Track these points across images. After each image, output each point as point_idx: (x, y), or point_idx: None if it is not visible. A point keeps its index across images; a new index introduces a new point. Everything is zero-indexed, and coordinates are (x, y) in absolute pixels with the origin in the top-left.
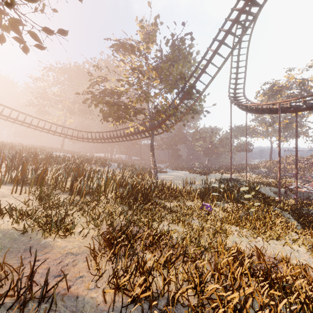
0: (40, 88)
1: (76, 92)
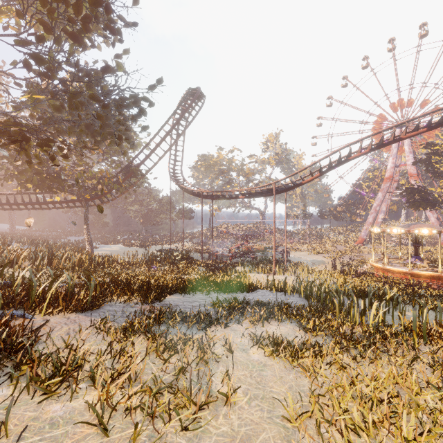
0: None
1: None
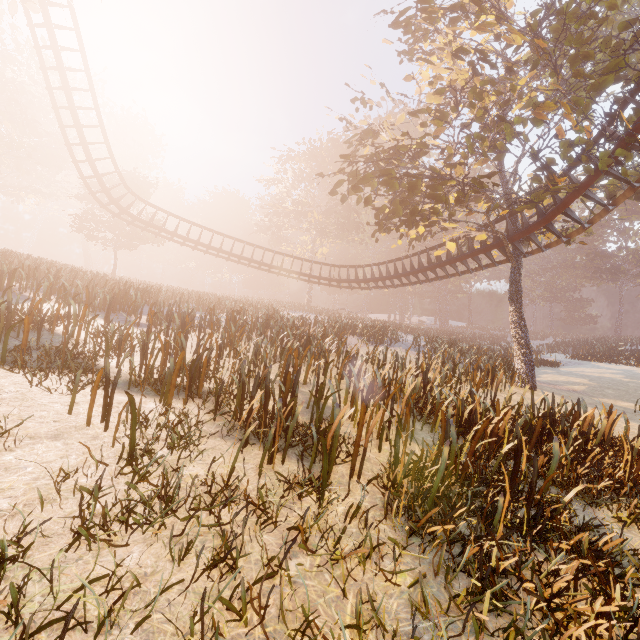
0: (275, 198)
1: (317, 174)
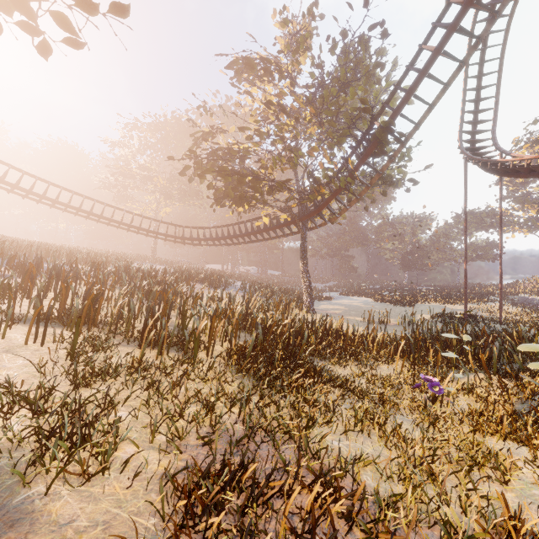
0: (120, 159)
1: (169, 157)
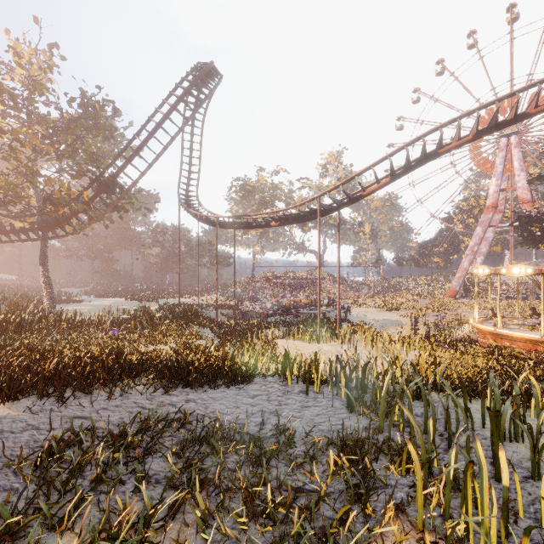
0: None
1: None
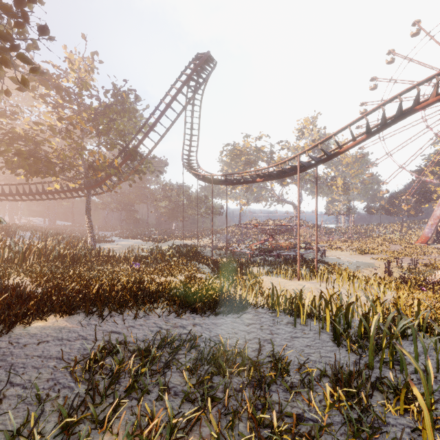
0: None
1: None
